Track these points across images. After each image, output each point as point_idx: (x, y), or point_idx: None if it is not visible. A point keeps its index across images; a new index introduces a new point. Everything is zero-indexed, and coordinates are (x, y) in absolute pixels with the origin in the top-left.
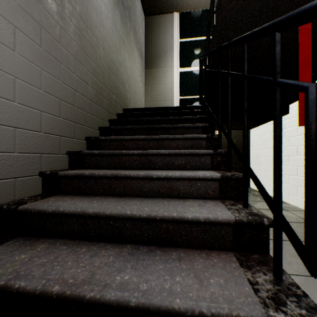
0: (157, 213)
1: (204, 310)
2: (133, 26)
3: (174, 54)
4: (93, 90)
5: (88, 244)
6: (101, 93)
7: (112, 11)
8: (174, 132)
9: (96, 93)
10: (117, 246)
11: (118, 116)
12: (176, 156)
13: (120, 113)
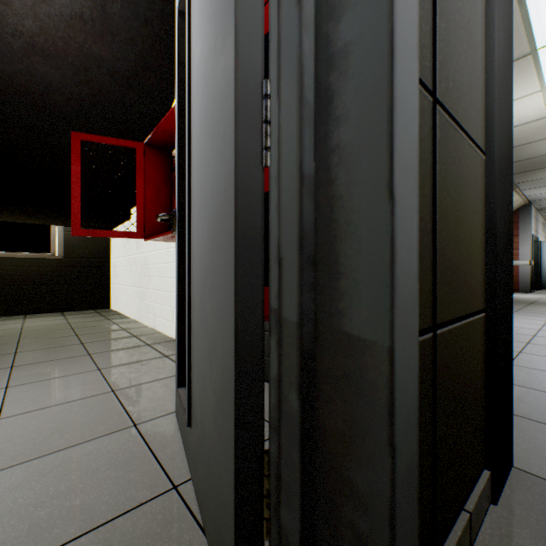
0: None
1: None
2: None
3: None
4: None
5: None
6: None
7: None
8: None
9: None
10: None
11: None
12: None
13: None
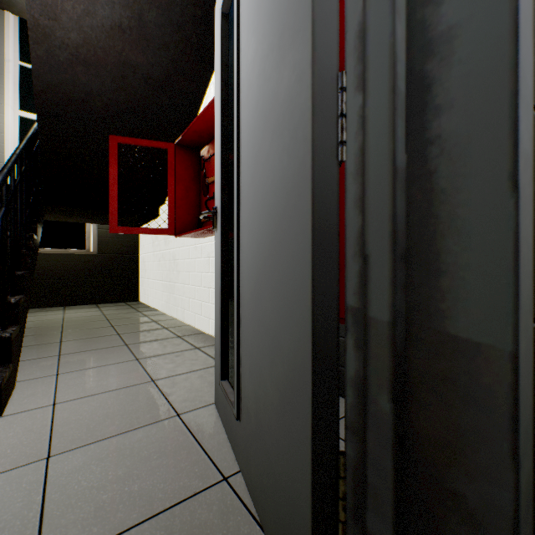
0: None
1: None
2: None
3: (7, 83)
4: None
5: None
6: None
7: None
8: None
9: None
10: None
11: None
12: None
13: None
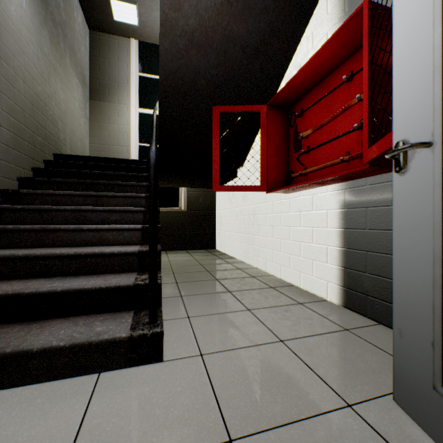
0: (83, 251)
1: (103, 286)
2: (71, 46)
3: (131, 89)
4: (9, 133)
5: (19, 280)
6: (21, 135)
7: (37, 32)
8: (117, 189)
9: (14, 136)
10: (48, 278)
11: (46, 163)
12: (111, 212)
13: (49, 160)
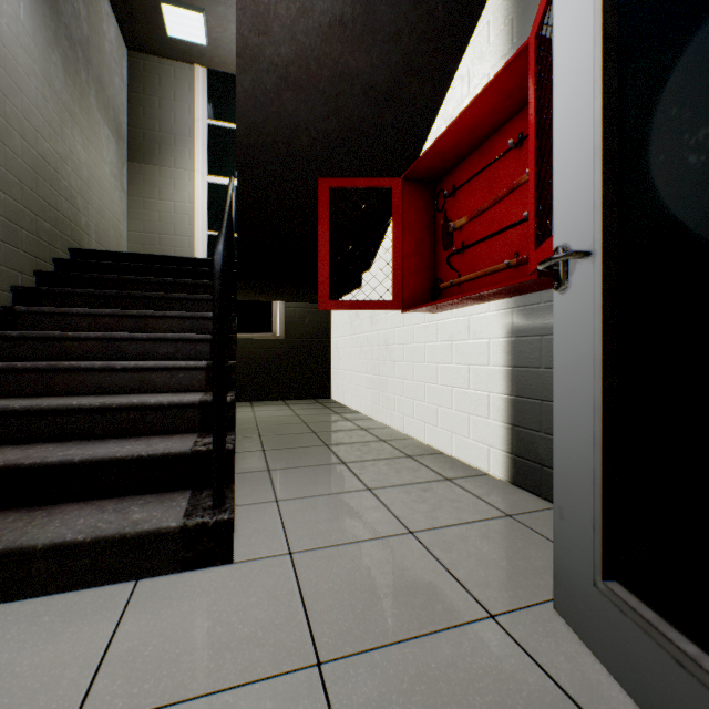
0: (115, 401)
1: (144, 454)
2: (98, 77)
3: (196, 146)
4: None
5: (14, 446)
6: (17, 221)
7: (44, 57)
8: (171, 304)
9: (7, 223)
10: (60, 443)
11: (57, 263)
12: (161, 342)
13: (62, 259)
